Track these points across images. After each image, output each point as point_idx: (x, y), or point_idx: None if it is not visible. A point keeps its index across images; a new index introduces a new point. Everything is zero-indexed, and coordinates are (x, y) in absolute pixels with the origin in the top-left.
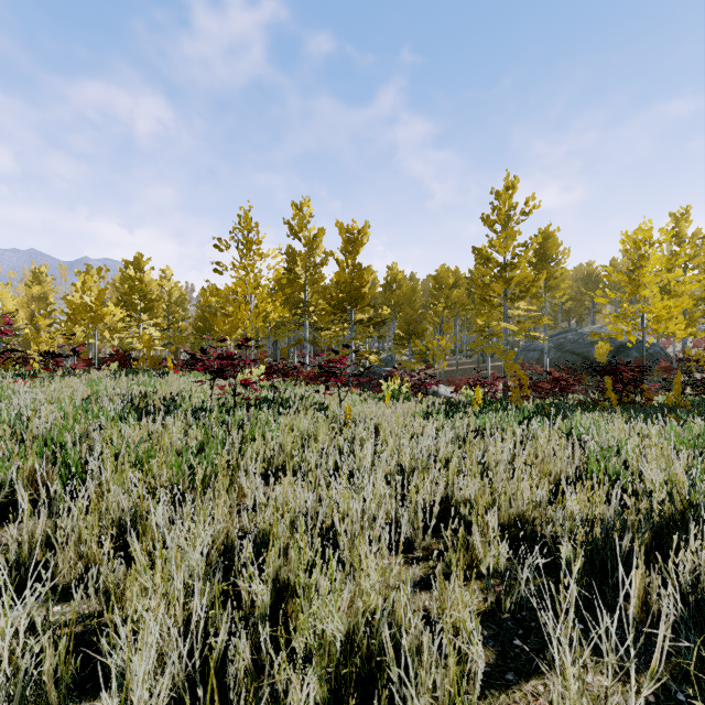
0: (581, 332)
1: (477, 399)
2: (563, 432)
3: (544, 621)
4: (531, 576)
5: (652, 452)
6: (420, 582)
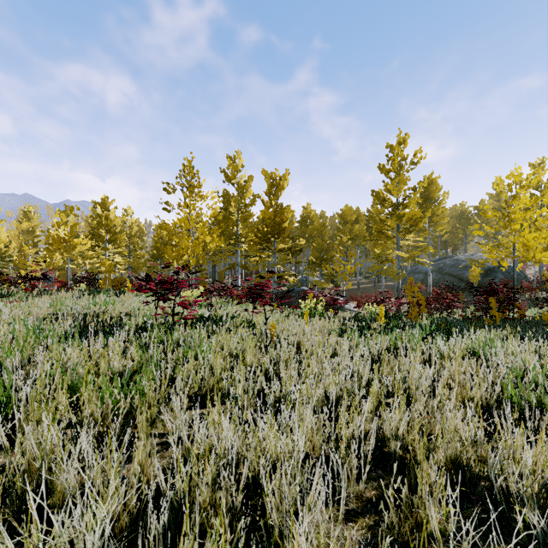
0: (456, 258)
1: (381, 315)
2: (467, 351)
3: None
4: None
5: None
6: None
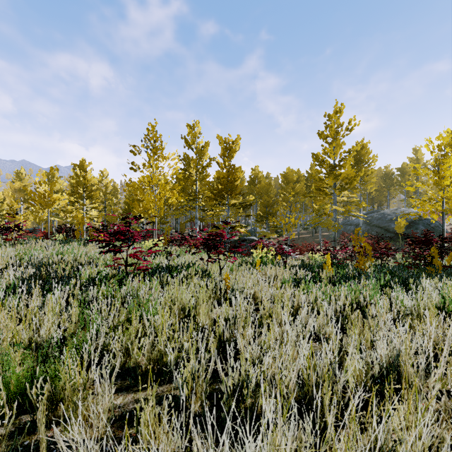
0: (383, 212)
1: (327, 264)
2: (436, 307)
3: None
4: None
5: None
6: None
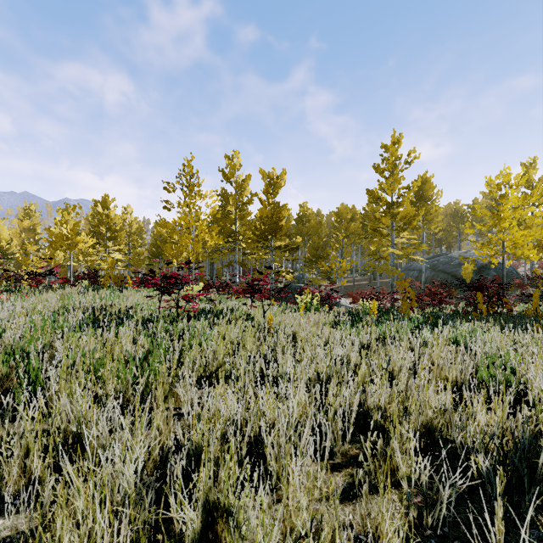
0: (450, 255)
1: (373, 310)
2: (450, 340)
3: (467, 539)
4: (453, 495)
5: (536, 361)
6: (342, 491)
